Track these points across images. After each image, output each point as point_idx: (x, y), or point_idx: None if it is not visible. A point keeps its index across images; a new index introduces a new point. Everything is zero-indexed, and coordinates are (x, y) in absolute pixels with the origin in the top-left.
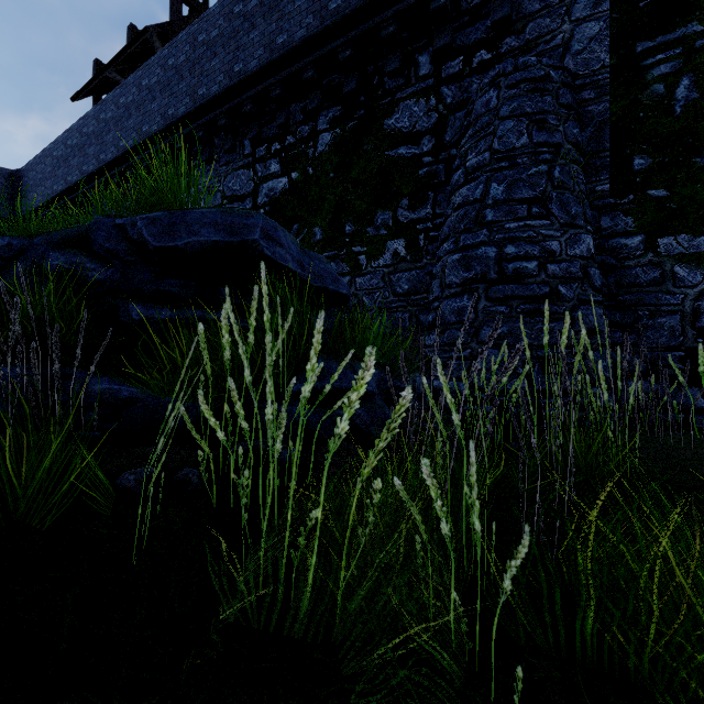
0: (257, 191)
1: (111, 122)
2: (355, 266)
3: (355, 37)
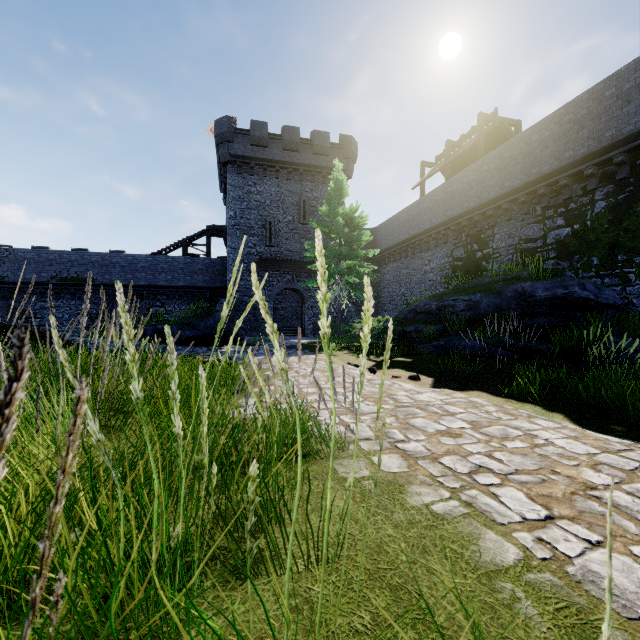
0: (546, 236)
1: (440, 202)
2: (625, 280)
3: (626, 150)
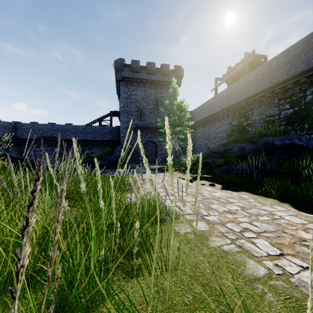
0: (280, 114)
1: (225, 97)
2: None
3: None
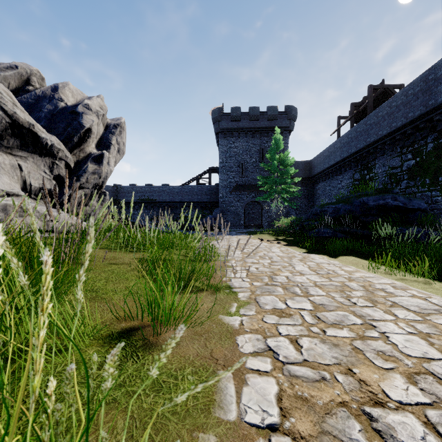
0: (402, 165)
1: (345, 144)
2: None
3: (440, 113)
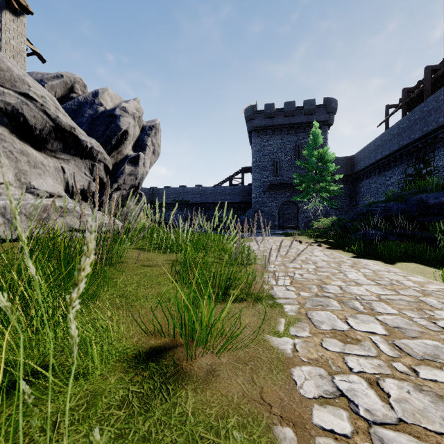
0: None
1: (395, 135)
2: None
3: None
